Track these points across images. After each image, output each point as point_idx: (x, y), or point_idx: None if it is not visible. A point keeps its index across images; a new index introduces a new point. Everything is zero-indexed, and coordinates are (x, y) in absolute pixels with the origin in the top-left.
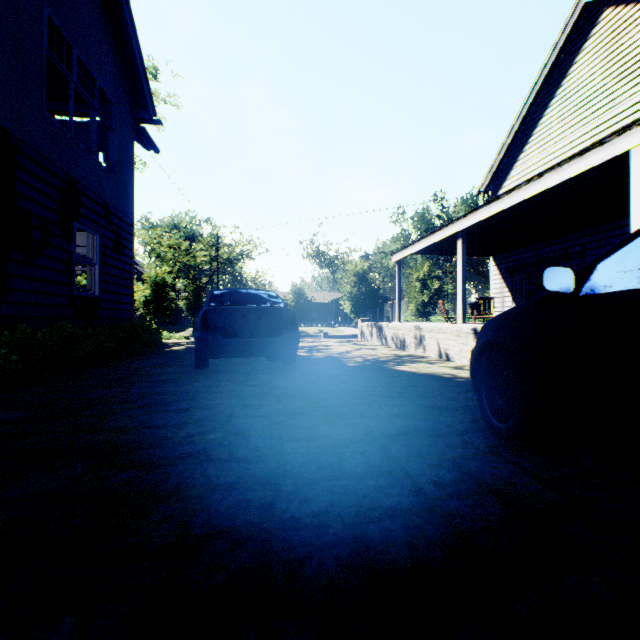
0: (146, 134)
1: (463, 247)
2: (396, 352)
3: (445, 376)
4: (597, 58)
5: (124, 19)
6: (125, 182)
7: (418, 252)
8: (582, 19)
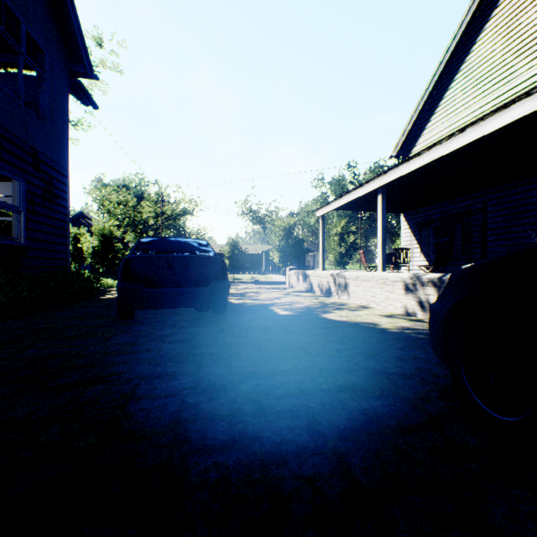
0: (82, 88)
1: (383, 202)
2: (323, 299)
3: (379, 326)
4: (498, 36)
5: None
6: (58, 132)
7: (339, 208)
8: (484, 2)
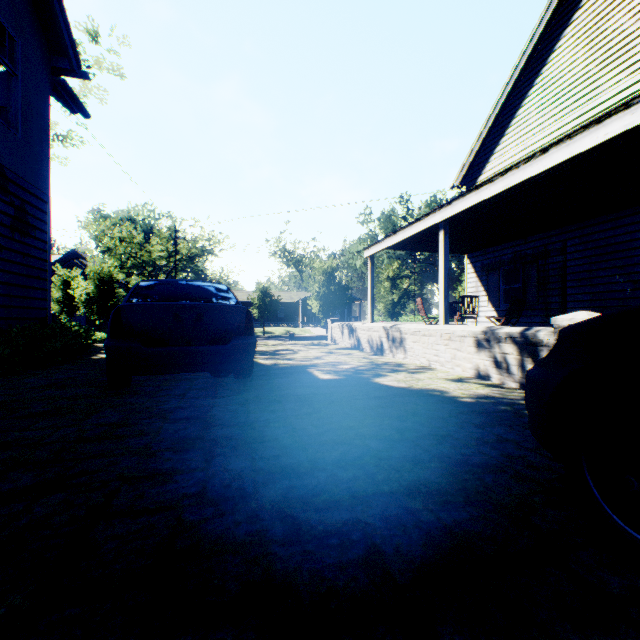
0: (68, 89)
1: (446, 239)
2: (373, 358)
3: (447, 394)
4: (579, 44)
5: None
6: (34, 144)
7: (392, 247)
8: (563, 3)
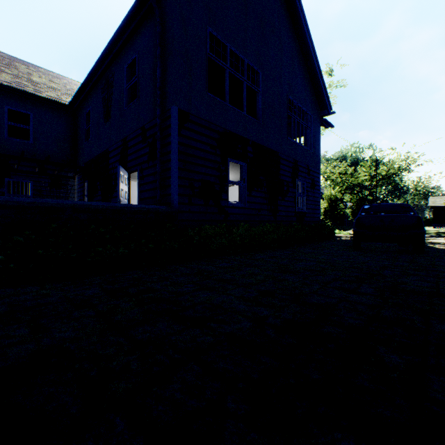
0: (326, 121)
1: None
2: None
3: None
4: None
5: (316, 73)
6: (316, 152)
7: None
8: None
